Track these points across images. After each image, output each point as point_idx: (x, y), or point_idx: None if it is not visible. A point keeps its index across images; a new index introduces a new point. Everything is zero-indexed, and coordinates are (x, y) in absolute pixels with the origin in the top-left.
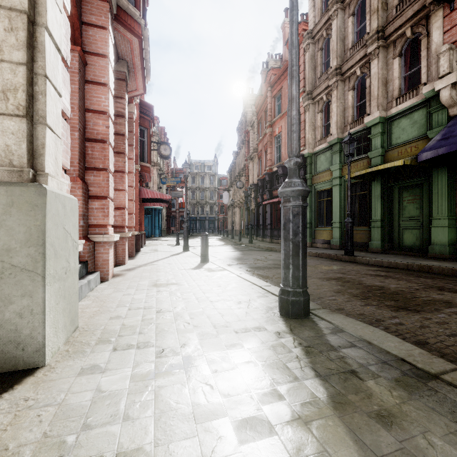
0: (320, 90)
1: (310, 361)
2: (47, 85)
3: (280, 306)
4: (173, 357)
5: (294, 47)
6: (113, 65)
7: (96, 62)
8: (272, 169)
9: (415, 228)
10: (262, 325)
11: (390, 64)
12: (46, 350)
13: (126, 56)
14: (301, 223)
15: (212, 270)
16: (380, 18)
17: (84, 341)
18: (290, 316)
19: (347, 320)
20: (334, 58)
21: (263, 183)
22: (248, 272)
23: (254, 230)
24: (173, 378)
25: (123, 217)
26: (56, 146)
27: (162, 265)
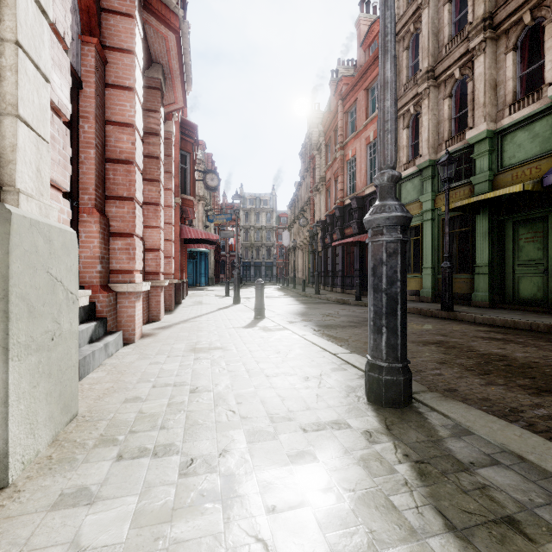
0: (407, 100)
1: (429, 493)
2: (20, 57)
3: (367, 388)
4: (206, 476)
5: (388, 7)
6: (141, 65)
7: (118, 60)
8: (344, 202)
9: (537, 274)
10: (342, 419)
11: (501, 61)
12: (9, 461)
13: (161, 59)
14: (400, 266)
15: (269, 330)
16: (488, 2)
17: (79, 440)
18: (384, 404)
19: (472, 412)
20: (425, 58)
21: (333, 220)
22: (315, 332)
23: (321, 278)
24: (202, 521)
25: (158, 261)
26: (39, 152)
27: (206, 321)
